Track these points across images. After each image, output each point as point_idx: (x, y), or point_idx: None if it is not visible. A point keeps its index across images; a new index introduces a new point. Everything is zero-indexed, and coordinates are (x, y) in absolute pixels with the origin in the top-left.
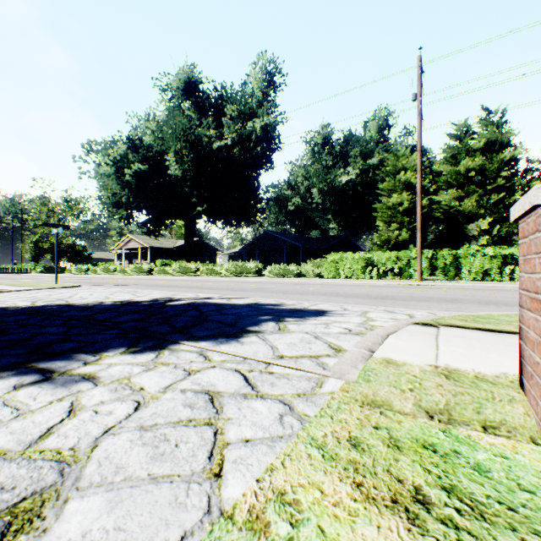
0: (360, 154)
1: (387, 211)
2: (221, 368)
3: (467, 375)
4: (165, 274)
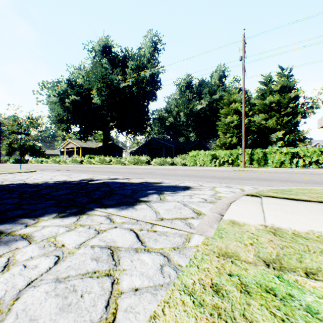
0: (208, 92)
1: (224, 126)
2: (120, 228)
3: (287, 232)
4: (90, 163)
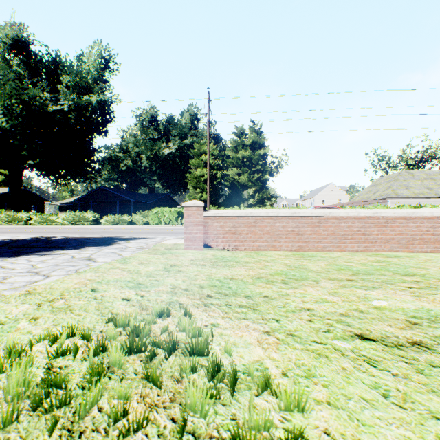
0: (178, 134)
1: (195, 180)
2: (110, 250)
3: (180, 244)
4: None
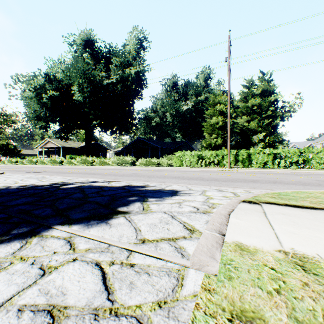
0: (194, 93)
1: (210, 127)
2: (81, 261)
3: (320, 265)
4: (71, 164)
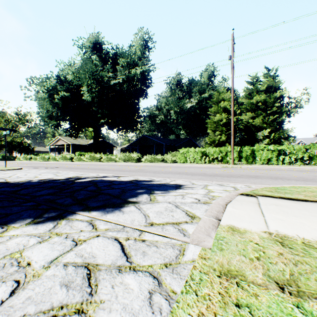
0: (198, 91)
1: (214, 124)
2: (103, 237)
3: (297, 242)
4: (81, 160)
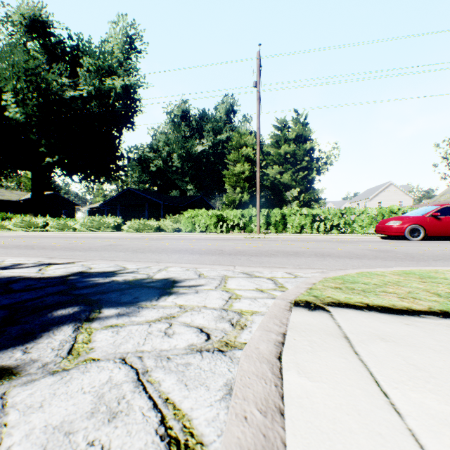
0: (212, 130)
1: (233, 177)
2: None
3: None
4: (2, 229)
